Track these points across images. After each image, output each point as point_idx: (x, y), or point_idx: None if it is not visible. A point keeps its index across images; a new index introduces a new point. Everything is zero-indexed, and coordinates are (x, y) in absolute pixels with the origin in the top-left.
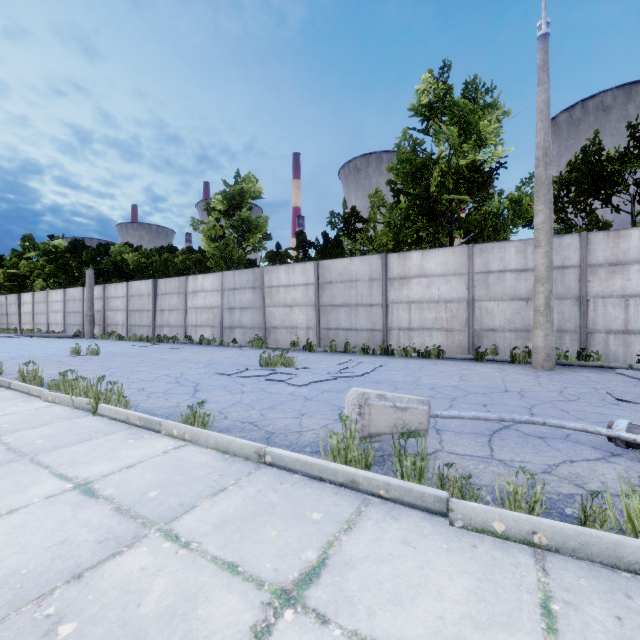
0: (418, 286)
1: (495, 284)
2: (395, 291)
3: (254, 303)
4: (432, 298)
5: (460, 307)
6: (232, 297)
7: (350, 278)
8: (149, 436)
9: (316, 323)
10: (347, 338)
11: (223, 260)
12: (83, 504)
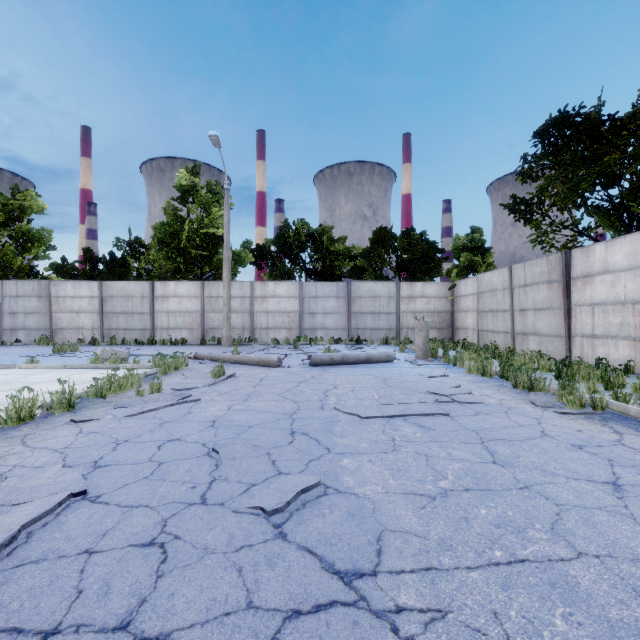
0: (174, 302)
1: (215, 303)
2: (159, 305)
3: (40, 309)
4: (182, 310)
5: (197, 316)
6: (15, 303)
7: (128, 295)
8: (10, 369)
9: (100, 325)
10: (125, 335)
11: (0, 268)
12: (8, 375)
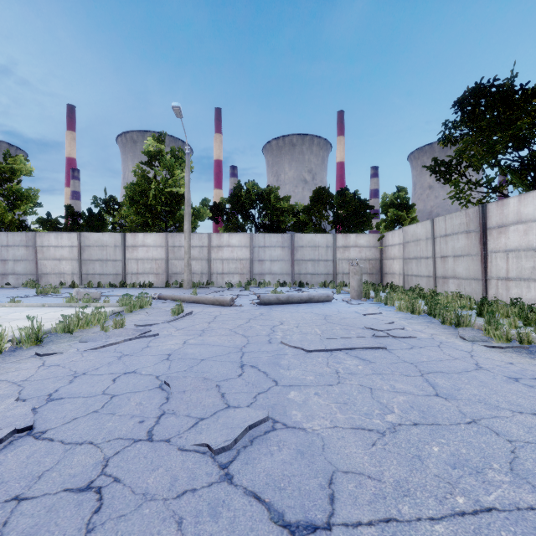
0: (142, 251)
1: (177, 252)
2: (130, 253)
3: (27, 257)
4: (149, 258)
5: (162, 262)
6: (5, 252)
7: (102, 244)
8: None
9: (79, 271)
10: (101, 279)
11: None
12: None
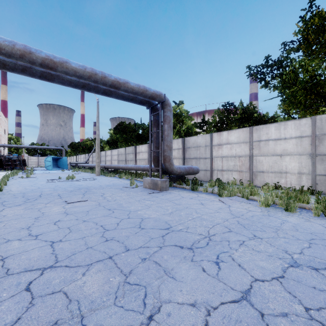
0: None
1: None
2: None
3: None
4: None
5: None
6: None
7: None
8: None
9: None
10: None
11: None
12: None
